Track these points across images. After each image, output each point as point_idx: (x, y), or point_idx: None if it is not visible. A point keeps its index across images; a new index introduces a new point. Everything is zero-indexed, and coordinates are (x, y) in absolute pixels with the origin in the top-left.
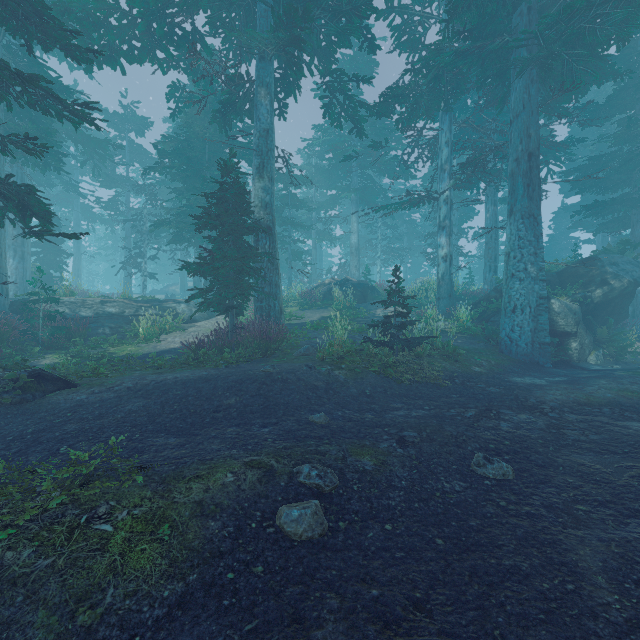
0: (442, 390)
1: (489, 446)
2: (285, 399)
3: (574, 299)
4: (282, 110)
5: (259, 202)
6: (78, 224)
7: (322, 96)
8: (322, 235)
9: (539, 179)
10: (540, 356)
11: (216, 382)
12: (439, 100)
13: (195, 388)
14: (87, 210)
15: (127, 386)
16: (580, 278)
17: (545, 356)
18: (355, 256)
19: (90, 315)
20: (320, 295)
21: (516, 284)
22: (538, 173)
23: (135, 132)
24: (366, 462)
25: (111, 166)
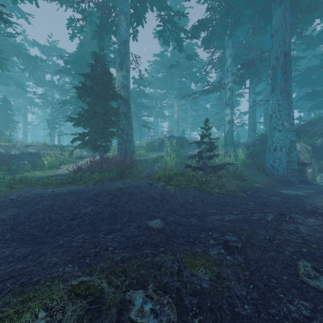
0: (240, 199)
1: (302, 250)
2: (130, 208)
3: (308, 143)
4: (135, 34)
5: (120, 84)
6: (25, 107)
7: (158, 25)
8: (158, 114)
9: (291, 69)
10: (292, 177)
11: (80, 195)
12: (227, 28)
13: (62, 200)
14: (31, 100)
15: (11, 198)
16: (308, 132)
17: (295, 177)
18: (176, 125)
19: (17, 153)
20: (157, 144)
21: (277, 133)
22: (290, 65)
23: (56, 57)
24: (201, 276)
25: (43, 75)
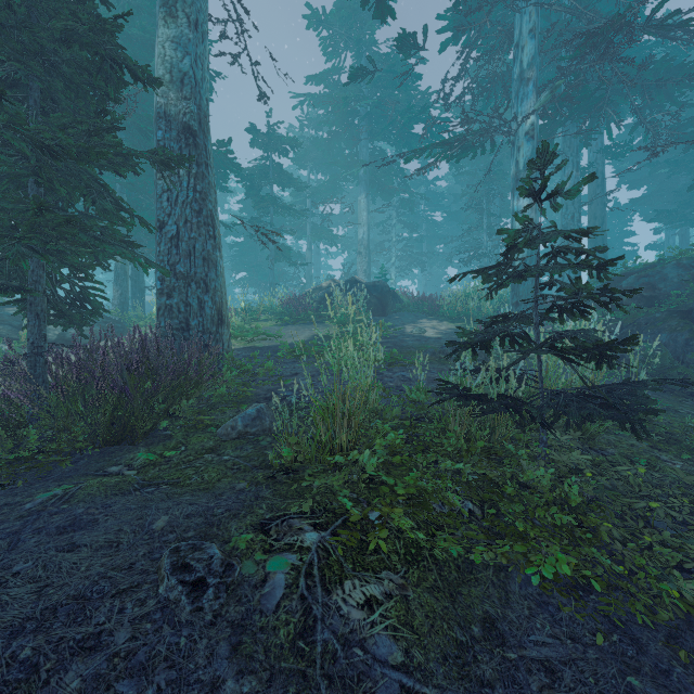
0: None
1: None
2: None
3: None
4: None
5: (166, 71)
6: None
7: None
8: (319, 232)
9: None
10: None
11: None
12: None
13: None
14: None
15: None
16: None
17: None
18: (364, 257)
19: None
20: (313, 303)
21: None
22: None
23: None
24: None
25: None
